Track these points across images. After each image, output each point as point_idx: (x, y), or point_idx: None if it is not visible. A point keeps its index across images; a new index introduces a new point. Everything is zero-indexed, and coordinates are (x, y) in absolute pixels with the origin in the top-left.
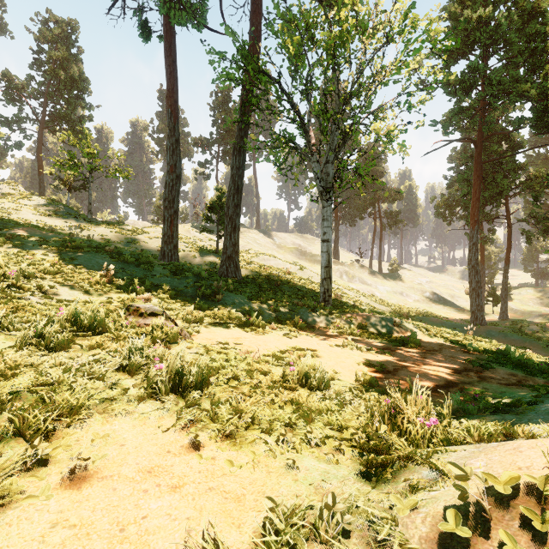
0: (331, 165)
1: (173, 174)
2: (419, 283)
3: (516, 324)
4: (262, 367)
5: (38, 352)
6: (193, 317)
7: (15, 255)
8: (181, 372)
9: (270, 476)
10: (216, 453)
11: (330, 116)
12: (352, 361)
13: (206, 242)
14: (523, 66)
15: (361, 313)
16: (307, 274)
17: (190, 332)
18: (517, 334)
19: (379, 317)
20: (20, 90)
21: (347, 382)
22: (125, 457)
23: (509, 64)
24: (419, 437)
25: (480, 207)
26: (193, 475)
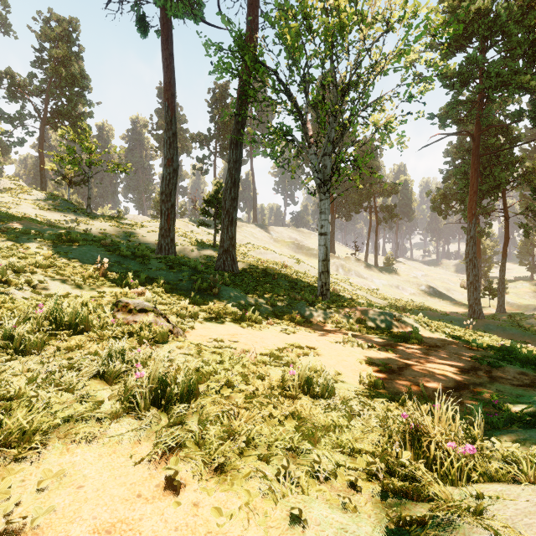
0: (329, 157)
1: (170, 168)
2: (415, 276)
3: (514, 318)
4: (258, 370)
5: (4, 356)
6: (187, 313)
7: (9, 248)
8: (165, 381)
9: (269, 535)
10: (200, 495)
11: (328, 107)
12: (354, 359)
13: (204, 236)
14: (522, 58)
15: (360, 307)
16: (304, 267)
17: (184, 328)
18: (516, 328)
19: (378, 312)
20: (22, 87)
21: (351, 384)
22: (80, 507)
23: (507, 57)
24: (455, 471)
25: (477, 200)
26: (167, 535)
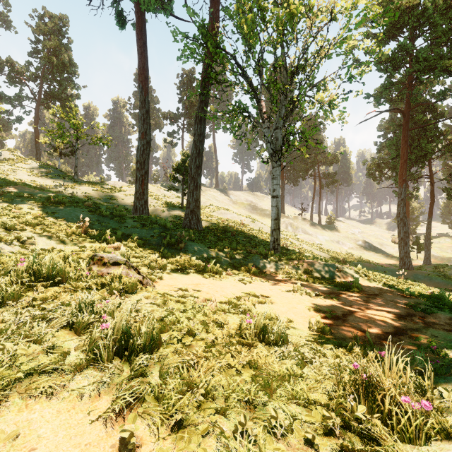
0: (280, 130)
1: (144, 140)
2: (353, 233)
3: (439, 269)
4: (218, 318)
5: None
6: (157, 265)
7: (4, 209)
8: (129, 332)
9: None
10: None
11: (279, 87)
12: (304, 307)
13: (173, 199)
14: (446, 45)
15: (307, 260)
16: (258, 225)
17: (153, 279)
18: (441, 278)
19: (323, 264)
20: (20, 74)
21: (302, 330)
22: None
23: (433, 44)
24: (412, 429)
25: (407, 168)
26: None
